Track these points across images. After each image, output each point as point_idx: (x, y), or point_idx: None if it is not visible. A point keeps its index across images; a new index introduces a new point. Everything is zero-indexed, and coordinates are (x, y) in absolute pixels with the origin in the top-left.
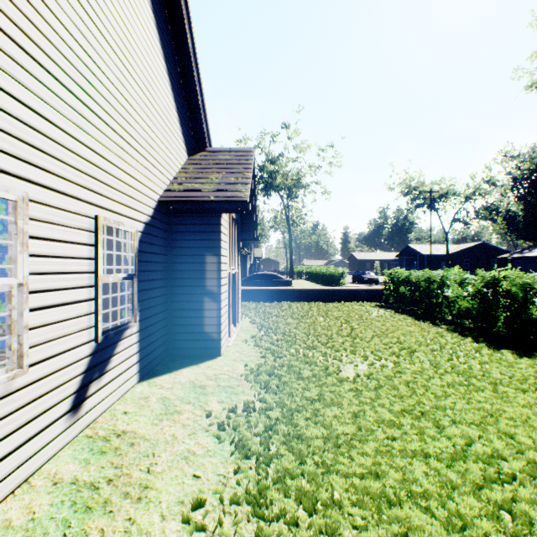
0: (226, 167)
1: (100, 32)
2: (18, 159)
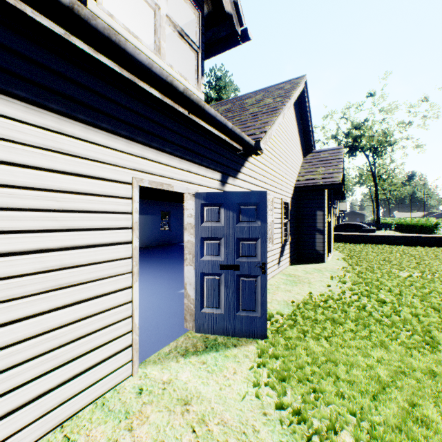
0: (326, 162)
1: (282, 131)
2: (272, 186)
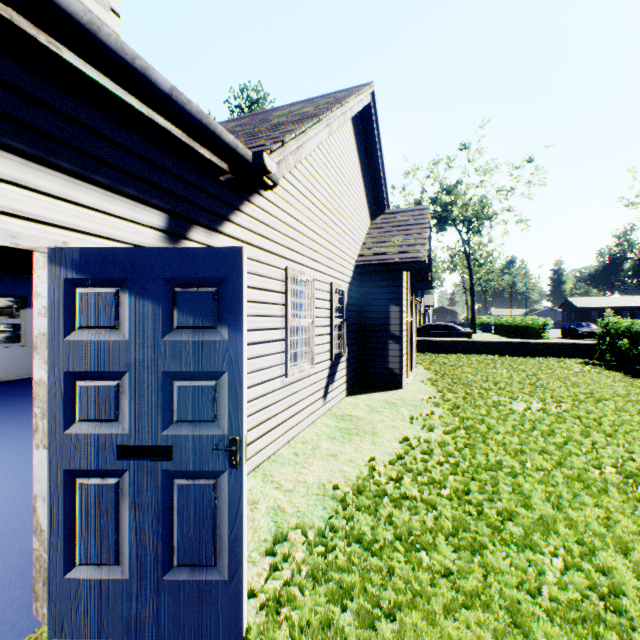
0: (404, 229)
1: (332, 167)
2: (311, 260)
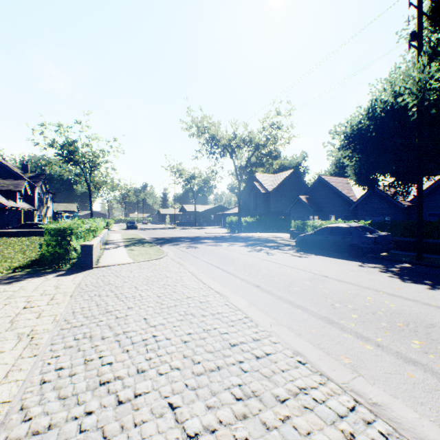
0: None
1: None
2: None
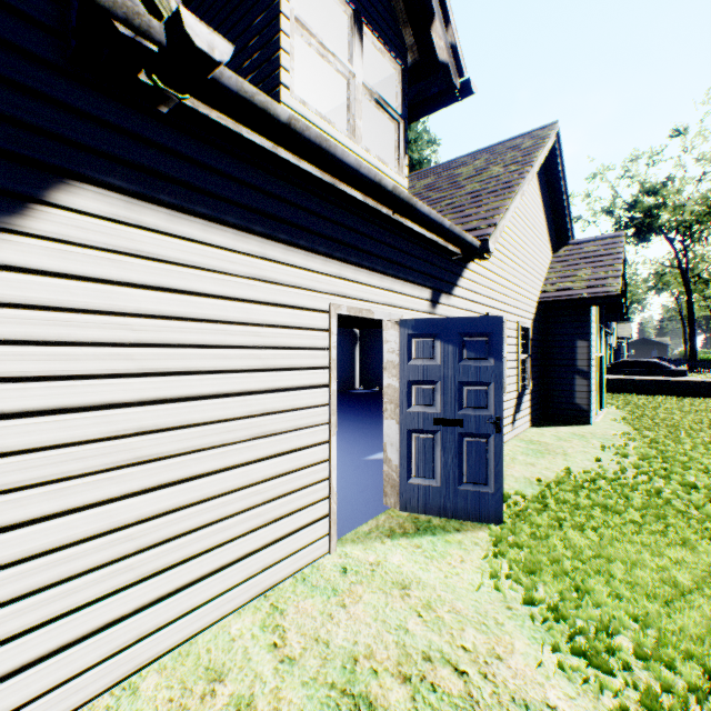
0: (592, 261)
1: (517, 216)
2: (502, 303)
